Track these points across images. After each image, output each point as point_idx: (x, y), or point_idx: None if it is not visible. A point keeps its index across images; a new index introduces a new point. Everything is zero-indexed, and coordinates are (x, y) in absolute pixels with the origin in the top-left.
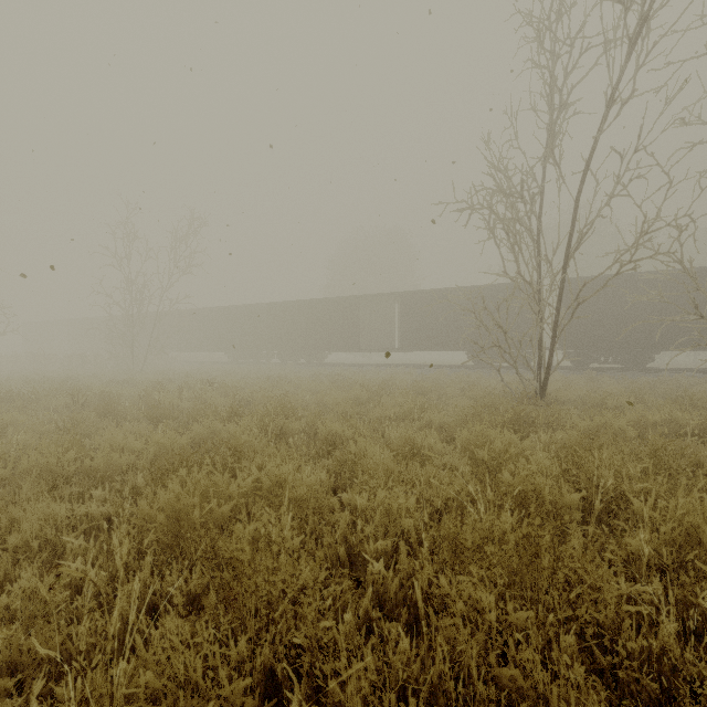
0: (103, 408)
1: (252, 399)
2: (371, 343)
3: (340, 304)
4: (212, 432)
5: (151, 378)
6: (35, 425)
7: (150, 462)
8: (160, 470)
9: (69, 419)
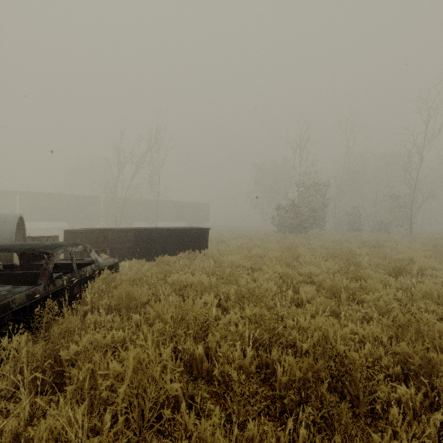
0: None
1: None
2: None
3: None
4: None
5: None
6: None
7: None
8: None
9: None
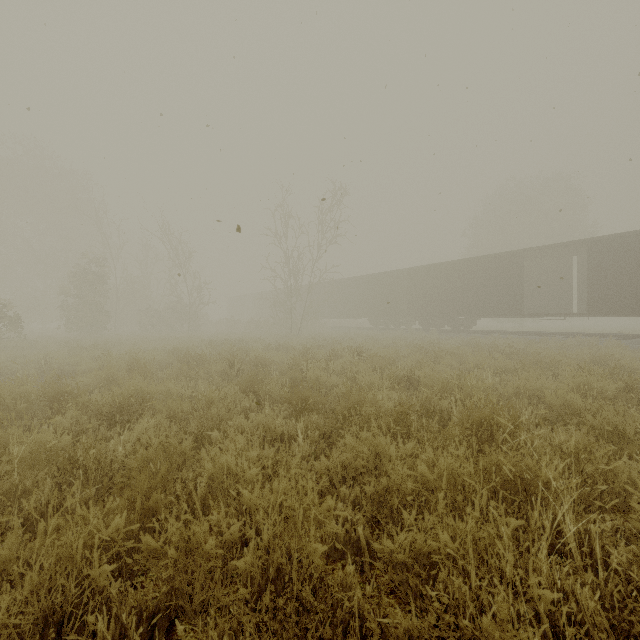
0: (246, 381)
1: (411, 377)
2: (535, 306)
3: (495, 262)
4: (373, 446)
5: (304, 342)
6: (173, 402)
7: (264, 549)
8: (283, 568)
9: (204, 397)
